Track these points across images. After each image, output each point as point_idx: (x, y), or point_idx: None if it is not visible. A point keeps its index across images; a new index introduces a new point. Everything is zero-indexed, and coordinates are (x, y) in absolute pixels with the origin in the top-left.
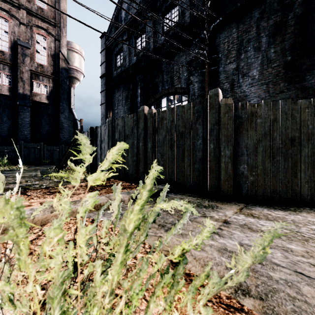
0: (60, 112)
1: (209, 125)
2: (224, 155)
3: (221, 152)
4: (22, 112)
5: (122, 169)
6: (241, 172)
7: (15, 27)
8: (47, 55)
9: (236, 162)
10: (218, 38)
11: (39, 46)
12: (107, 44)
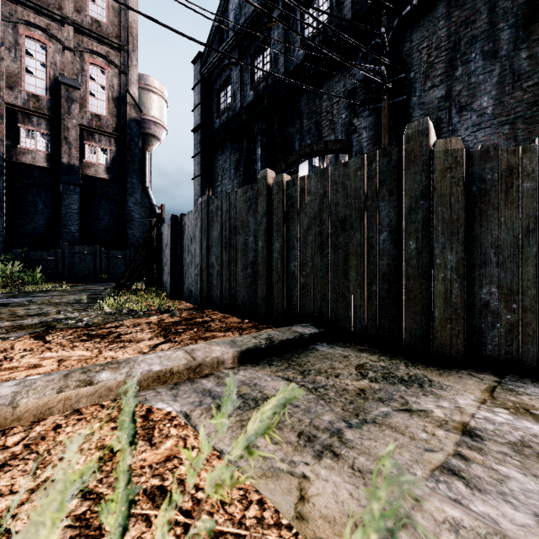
0: (127, 194)
1: (407, 199)
2: (443, 264)
3: (436, 257)
4: (67, 195)
5: (226, 292)
6: (483, 303)
7: (56, 55)
8: (106, 99)
9: (472, 279)
10: (408, 41)
11: (94, 85)
12: (204, 72)
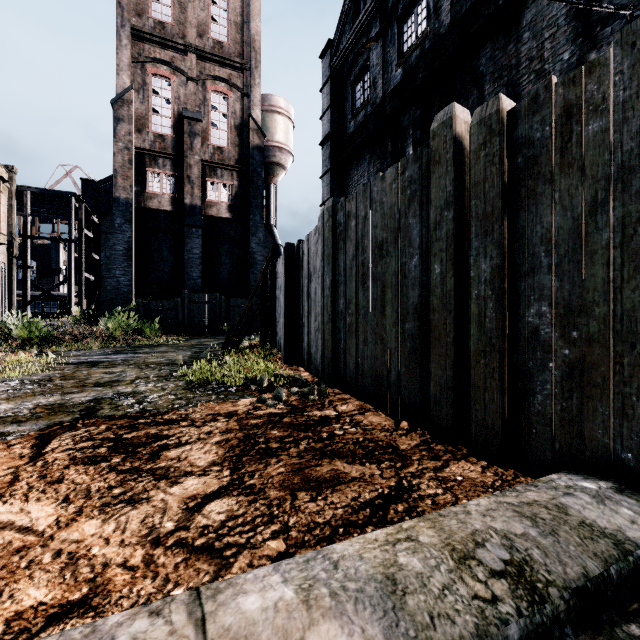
0: (250, 234)
1: None
2: None
3: None
4: (189, 238)
5: (364, 362)
6: None
7: (180, 89)
8: (228, 128)
9: None
10: None
11: (216, 114)
12: (334, 65)
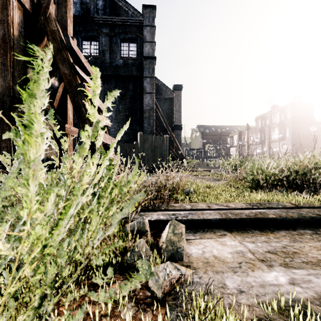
0: None
1: None
2: None
3: None
4: None
5: None
6: None
7: None
8: None
9: None
10: None
11: None
12: None
